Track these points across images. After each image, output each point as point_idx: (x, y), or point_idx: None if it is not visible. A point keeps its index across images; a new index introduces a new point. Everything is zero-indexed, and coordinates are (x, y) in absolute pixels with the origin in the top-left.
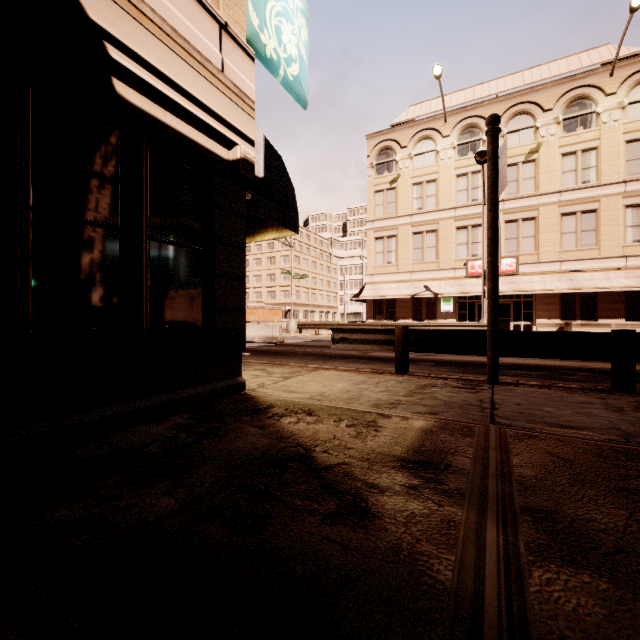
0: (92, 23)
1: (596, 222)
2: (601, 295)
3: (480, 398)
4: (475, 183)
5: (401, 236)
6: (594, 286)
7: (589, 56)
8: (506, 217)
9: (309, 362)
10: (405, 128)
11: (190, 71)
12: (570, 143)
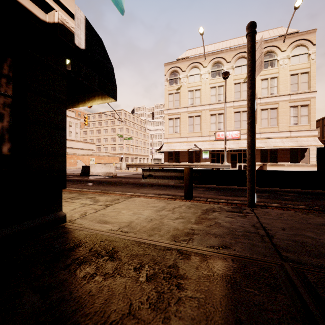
0: None
1: (277, 114)
2: (279, 150)
3: (252, 223)
4: (219, 92)
5: (182, 118)
6: (276, 145)
7: (273, 32)
8: (235, 110)
9: (128, 189)
10: (184, 61)
11: None
12: (265, 74)
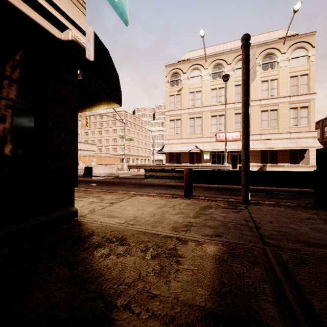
0: None
1: (277, 115)
2: (279, 151)
3: (244, 217)
4: (220, 93)
5: (183, 119)
6: (276, 147)
7: (273, 34)
8: (235, 111)
9: (131, 189)
10: (185, 63)
11: None
12: (265, 76)
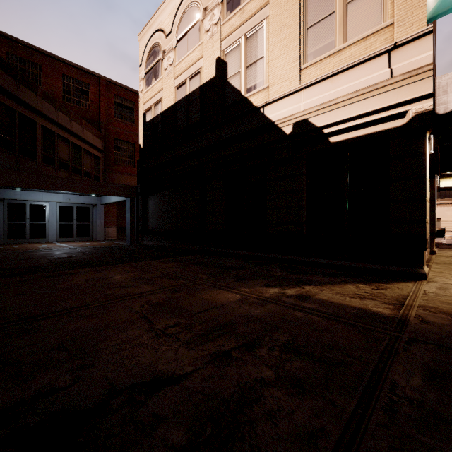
0: (319, 128)
1: None
2: None
3: None
4: None
5: None
6: None
7: None
8: None
9: None
10: None
11: (364, 102)
12: None
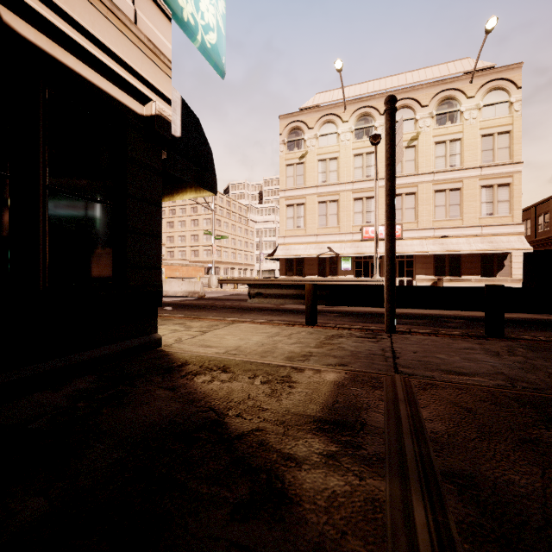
0: None
1: (460, 198)
2: (464, 256)
3: (382, 347)
4: (369, 162)
5: (308, 204)
6: (459, 249)
7: (455, 66)
8: None
9: (227, 315)
10: (312, 112)
11: (97, 15)
12: (441, 134)
